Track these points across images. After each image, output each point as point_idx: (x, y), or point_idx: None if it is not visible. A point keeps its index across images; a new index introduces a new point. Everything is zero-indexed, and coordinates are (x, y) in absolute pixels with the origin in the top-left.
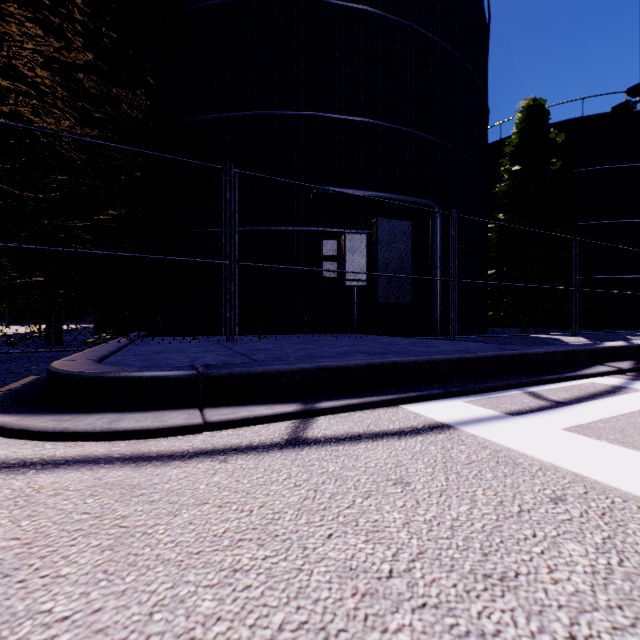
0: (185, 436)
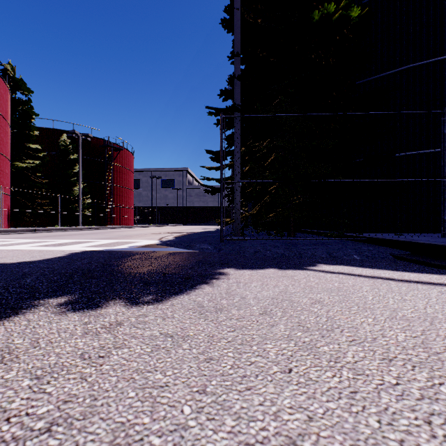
0: None
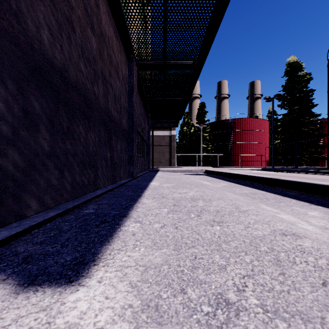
0: (258, 171)
